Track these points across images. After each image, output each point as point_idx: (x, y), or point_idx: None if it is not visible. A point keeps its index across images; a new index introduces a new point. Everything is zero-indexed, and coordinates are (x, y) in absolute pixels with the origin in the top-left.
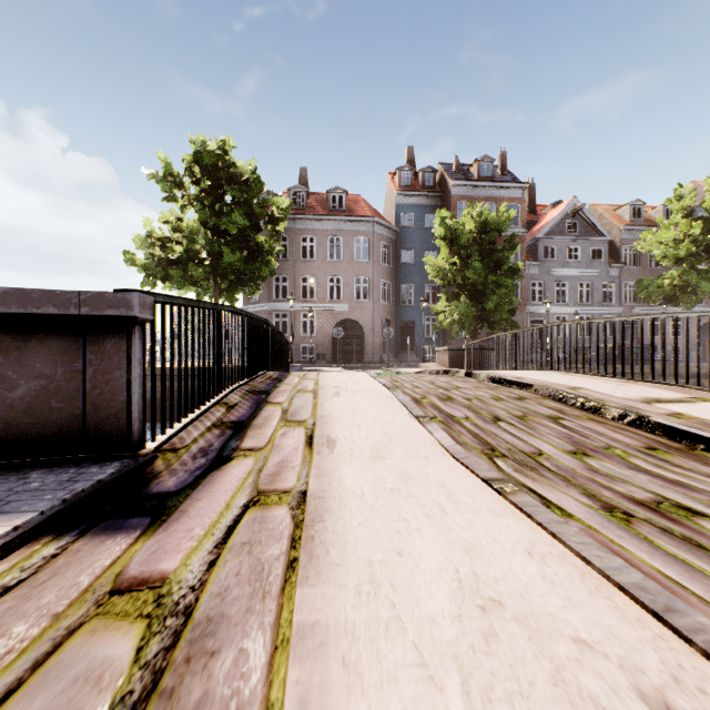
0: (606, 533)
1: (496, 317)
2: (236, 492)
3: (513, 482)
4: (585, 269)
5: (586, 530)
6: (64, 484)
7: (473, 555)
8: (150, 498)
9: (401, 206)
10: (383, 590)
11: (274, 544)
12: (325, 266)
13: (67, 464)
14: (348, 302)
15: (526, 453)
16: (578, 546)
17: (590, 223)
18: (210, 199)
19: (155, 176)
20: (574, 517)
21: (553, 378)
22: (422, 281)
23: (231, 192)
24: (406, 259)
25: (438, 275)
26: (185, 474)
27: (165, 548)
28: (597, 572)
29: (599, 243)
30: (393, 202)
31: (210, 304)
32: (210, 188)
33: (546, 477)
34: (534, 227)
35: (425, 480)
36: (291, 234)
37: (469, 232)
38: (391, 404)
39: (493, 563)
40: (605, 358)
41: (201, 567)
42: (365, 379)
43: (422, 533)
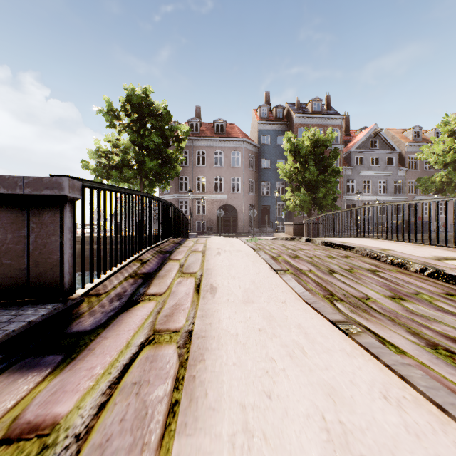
0: (438, 369)
1: (324, 203)
2: (137, 331)
3: (351, 321)
4: (382, 171)
5: (420, 367)
6: (1, 325)
7: (335, 399)
8: (68, 336)
9: (261, 131)
10: (256, 443)
11: (160, 384)
12: (212, 170)
13: (11, 307)
14: (227, 193)
15: (357, 297)
16: (429, 391)
17: (386, 141)
18: (137, 126)
19: (102, 111)
20: (407, 354)
21: (367, 243)
22: (275, 179)
23: (150, 121)
24: (265, 165)
25: (286, 175)
26: (101, 314)
27: (66, 388)
28: (455, 422)
29: (392, 154)
30: (256, 128)
31: (129, 190)
32: (137, 119)
33: (376, 317)
34: (348, 144)
35: (285, 322)
36: (190, 149)
37: (307, 146)
38: (256, 260)
39: (355, 408)
40: (402, 229)
41: (91, 410)
42: (238, 243)
43: (287, 373)
